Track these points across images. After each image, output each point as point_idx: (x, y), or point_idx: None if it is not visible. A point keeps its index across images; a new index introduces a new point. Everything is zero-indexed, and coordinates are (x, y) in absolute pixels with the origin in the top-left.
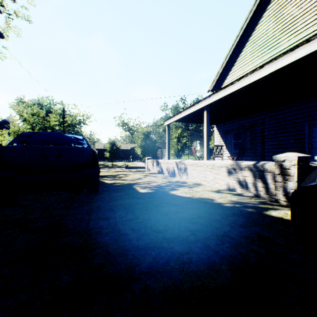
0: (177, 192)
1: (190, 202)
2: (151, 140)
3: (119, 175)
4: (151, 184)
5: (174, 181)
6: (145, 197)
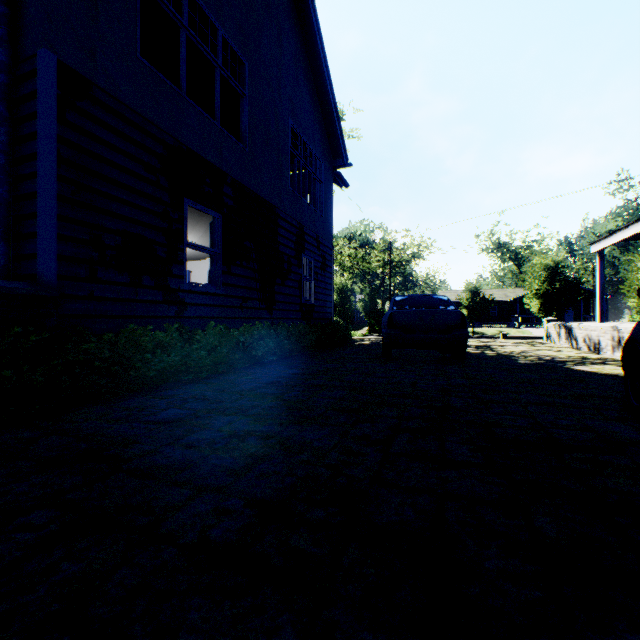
0: (576, 367)
1: (585, 374)
2: (565, 281)
3: (489, 346)
4: (540, 357)
5: (587, 358)
6: (523, 366)
